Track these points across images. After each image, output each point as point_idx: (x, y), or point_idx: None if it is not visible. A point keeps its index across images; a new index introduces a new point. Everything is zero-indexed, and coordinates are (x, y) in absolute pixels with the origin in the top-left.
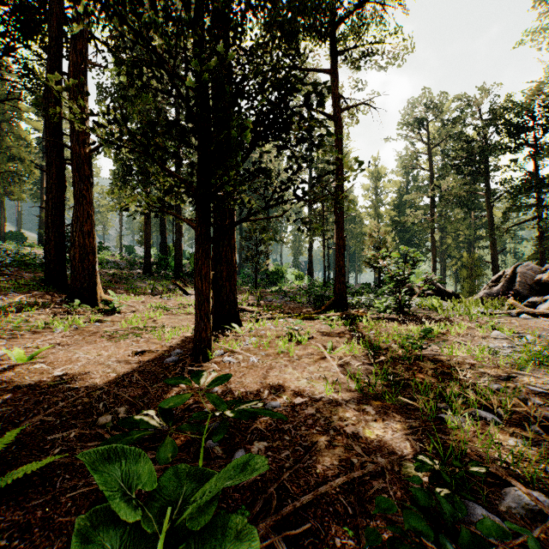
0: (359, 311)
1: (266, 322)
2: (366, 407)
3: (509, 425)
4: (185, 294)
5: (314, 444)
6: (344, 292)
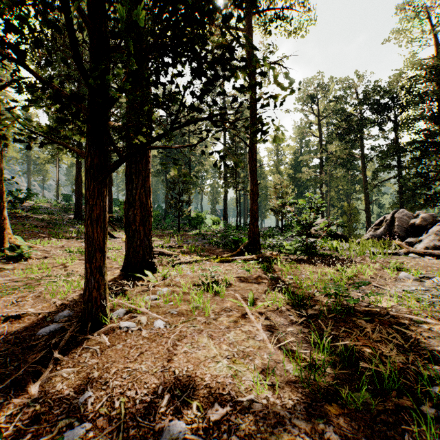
0: (273, 254)
1: (183, 266)
2: (323, 425)
3: None
4: (112, 237)
5: None
6: (257, 235)
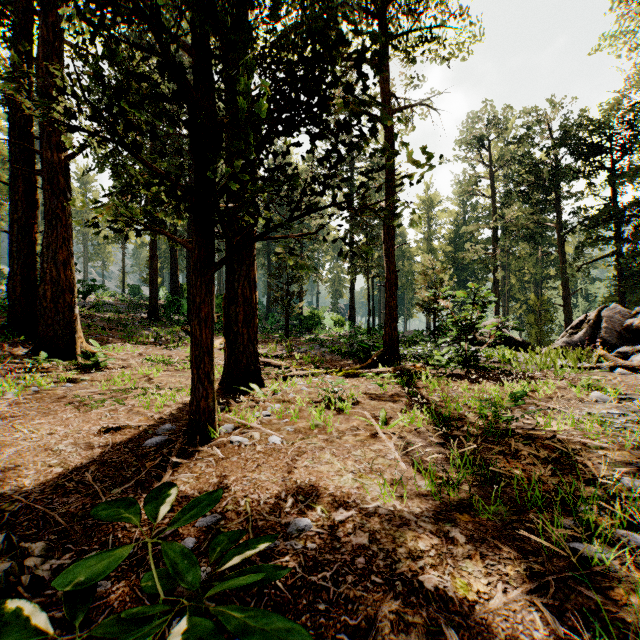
0: (417, 366)
1: (296, 380)
2: (450, 527)
3: None
4: None
5: (371, 627)
6: (396, 340)
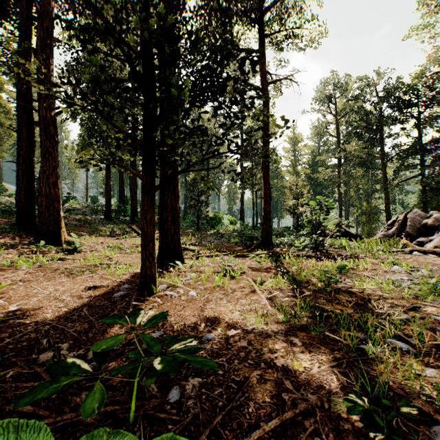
0: (283, 250)
1: (205, 259)
2: (293, 338)
3: (423, 354)
4: (139, 236)
5: (246, 380)
6: (270, 234)
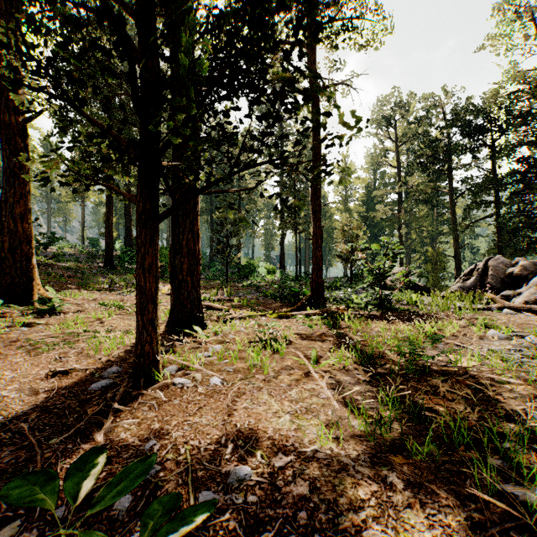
0: (340, 308)
1: (235, 322)
2: (387, 472)
3: None
4: None
5: None
6: (321, 286)
